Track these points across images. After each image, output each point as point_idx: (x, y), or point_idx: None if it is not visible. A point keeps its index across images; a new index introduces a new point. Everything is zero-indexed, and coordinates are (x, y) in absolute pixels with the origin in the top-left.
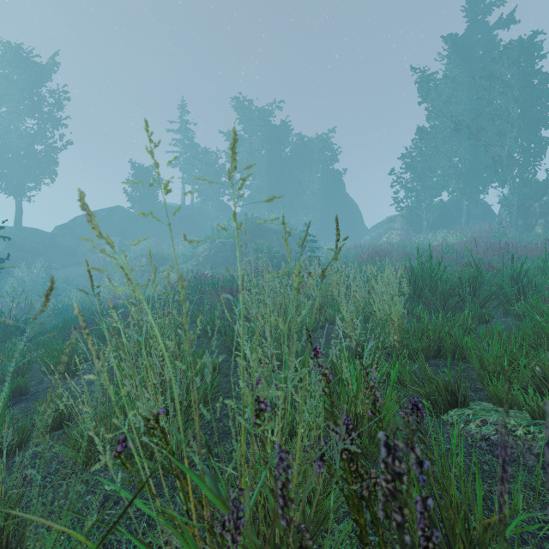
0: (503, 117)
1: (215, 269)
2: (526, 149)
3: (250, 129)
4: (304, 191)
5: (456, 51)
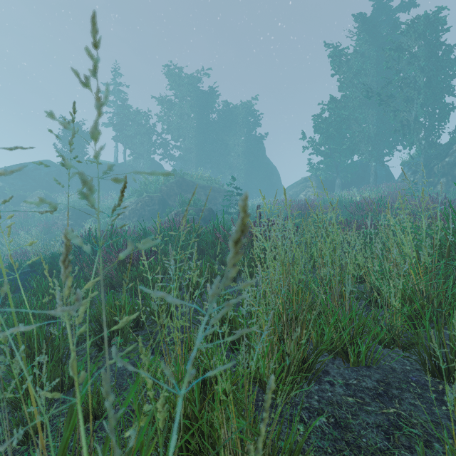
0: (411, 85)
1: (142, 223)
2: (430, 115)
3: (180, 93)
4: (230, 153)
5: (366, 28)
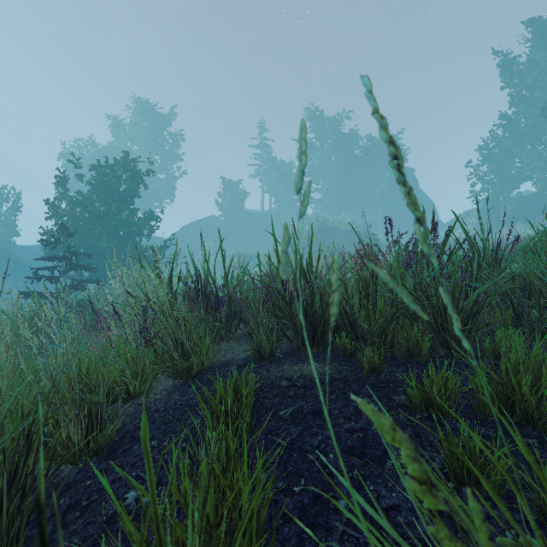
0: None
1: None
2: None
3: (321, 138)
4: (374, 191)
5: (539, 36)
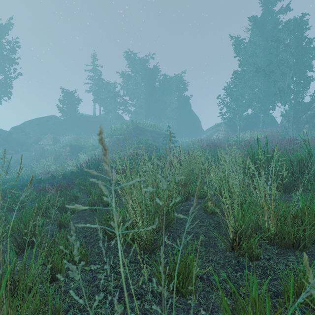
0: (285, 64)
1: (113, 154)
2: (298, 83)
3: (135, 70)
4: (167, 108)
5: (256, 26)
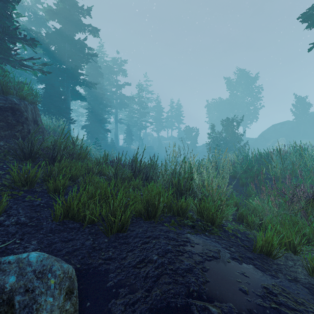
0: None
1: None
2: None
3: None
4: None
5: None
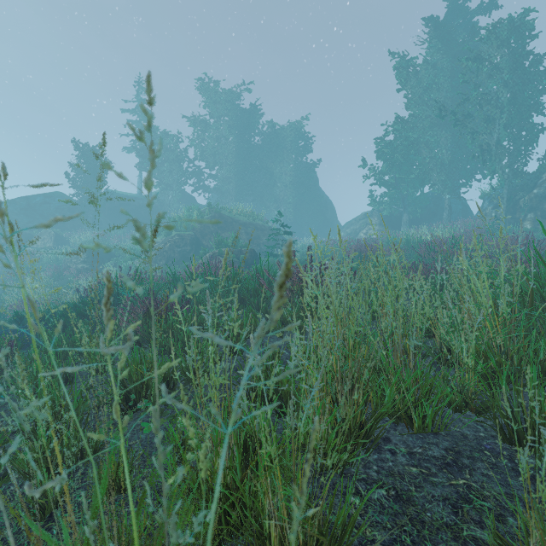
0: (492, 102)
1: (171, 267)
2: (515, 138)
3: (216, 112)
4: (276, 183)
5: (438, 34)
